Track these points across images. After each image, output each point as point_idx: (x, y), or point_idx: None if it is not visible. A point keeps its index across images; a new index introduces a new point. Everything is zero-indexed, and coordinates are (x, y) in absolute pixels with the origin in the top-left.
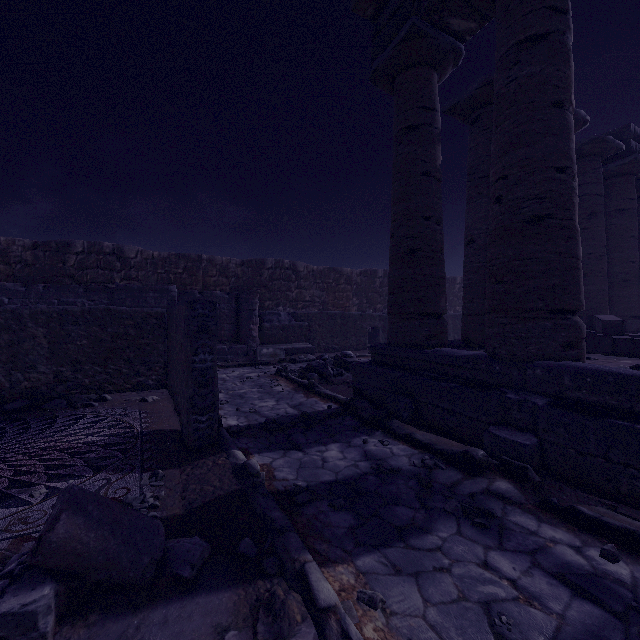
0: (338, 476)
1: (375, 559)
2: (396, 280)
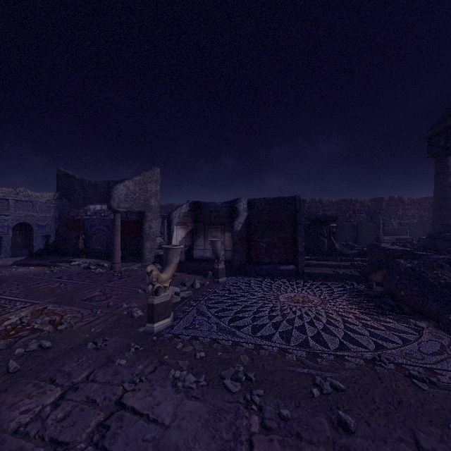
0: None
1: None
2: (433, 215)
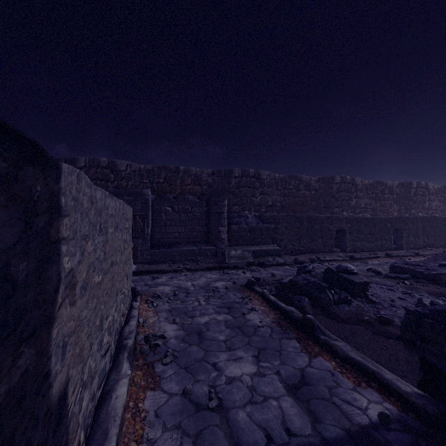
0: None
1: None
2: None
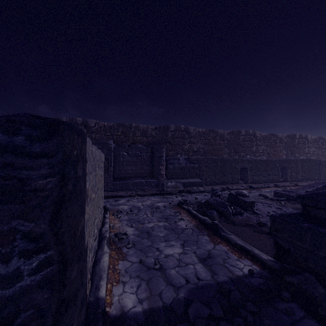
0: None
1: None
2: None
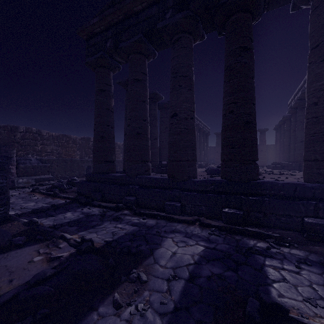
0: (71, 220)
1: (84, 232)
2: (96, 148)
